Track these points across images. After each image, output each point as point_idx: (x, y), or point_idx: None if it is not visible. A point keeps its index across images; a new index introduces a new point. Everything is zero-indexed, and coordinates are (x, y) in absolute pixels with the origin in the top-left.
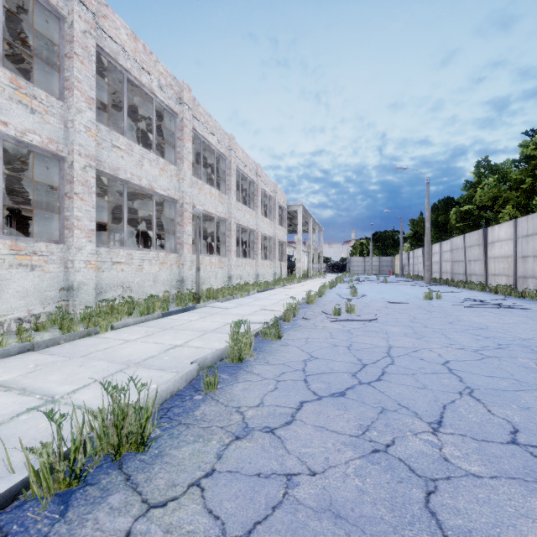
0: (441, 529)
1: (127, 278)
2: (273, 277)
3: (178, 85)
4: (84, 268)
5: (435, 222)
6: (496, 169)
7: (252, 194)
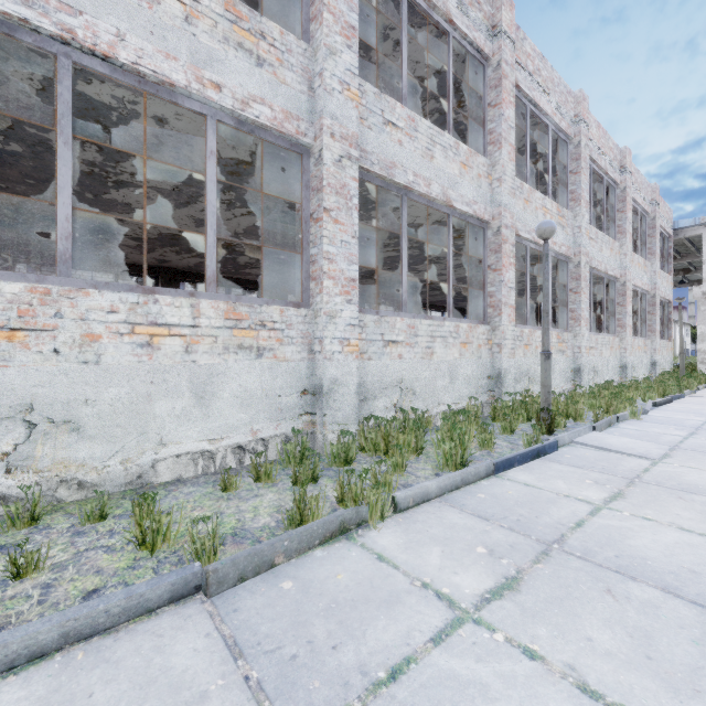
0: None
1: (407, 372)
2: (648, 370)
3: (489, 2)
4: (338, 353)
5: None
6: None
7: (611, 209)
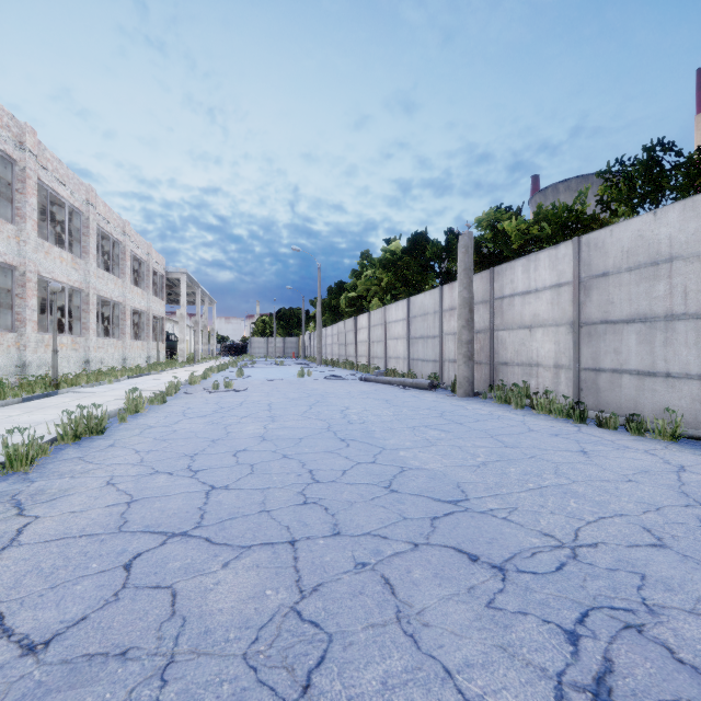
0: (226, 429)
1: None
2: (146, 361)
3: (18, 125)
4: None
5: (330, 305)
6: (374, 263)
7: (118, 257)
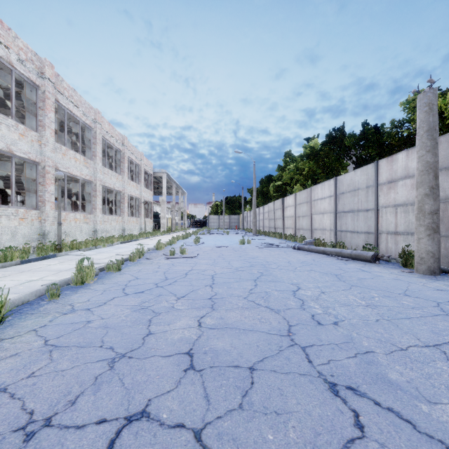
0: (150, 323)
1: None
2: (139, 231)
3: (40, 60)
4: None
5: (262, 192)
6: (295, 159)
7: (119, 160)
